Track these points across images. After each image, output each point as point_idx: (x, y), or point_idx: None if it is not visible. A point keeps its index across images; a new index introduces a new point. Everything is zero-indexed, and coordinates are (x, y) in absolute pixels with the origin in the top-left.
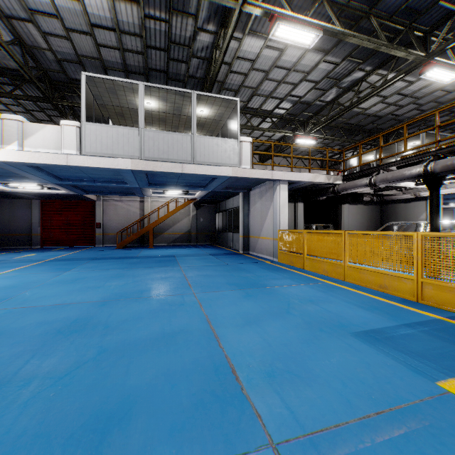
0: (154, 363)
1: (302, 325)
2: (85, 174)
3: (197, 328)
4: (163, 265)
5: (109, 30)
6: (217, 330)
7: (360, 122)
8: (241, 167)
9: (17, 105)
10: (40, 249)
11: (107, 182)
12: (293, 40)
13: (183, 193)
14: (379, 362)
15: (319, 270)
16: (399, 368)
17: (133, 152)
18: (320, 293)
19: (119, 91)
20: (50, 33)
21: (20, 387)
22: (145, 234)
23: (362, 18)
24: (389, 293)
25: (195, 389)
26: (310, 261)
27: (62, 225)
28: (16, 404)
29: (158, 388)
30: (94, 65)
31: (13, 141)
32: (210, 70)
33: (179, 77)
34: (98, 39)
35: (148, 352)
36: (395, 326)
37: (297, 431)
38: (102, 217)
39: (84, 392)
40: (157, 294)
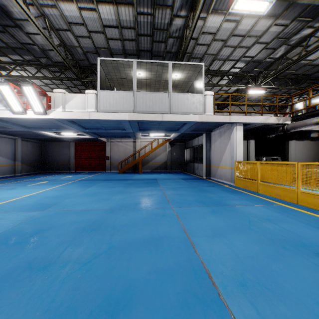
0: (147, 261)
1: (265, 241)
2: (100, 124)
3: (176, 235)
4: (149, 185)
5: (114, 27)
6: (193, 238)
7: (306, 72)
8: (205, 114)
9: (62, 84)
10: (74, 173)
11: (113, 129)
12: (250, 10)
13: (162, 135)
14: None
15: (272, 194)
16: None
17: (129, 108)
18: (277, 214)
19: (121, 67)
20: (80, 36)
21: (60, 267)
22: (136, 164)
23: None
24: None
25: (180, 288)
26: (263, 186)
27: (87, 158)
28: (57, 280)
29: (151, 283)
30: (105, 52)
31: (59, 106)
32: (181, 45)
33: (159, 54)
34: (107, 35)
35: (142, 251)
36: None
37: None
38: (110, 153)
39: (99, 278)
40: (146, 207)
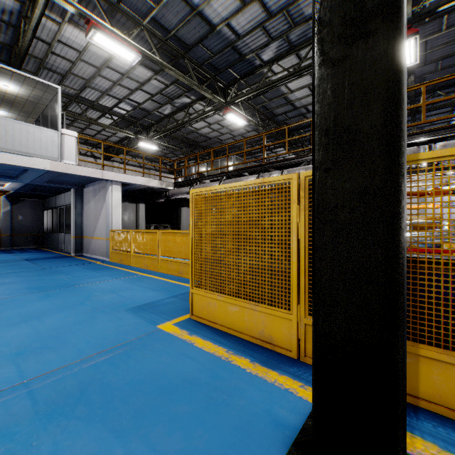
0: None
1: (87, 311)
2: None
3: None
4: None
5: None
6: None
7: (196, 139)
8: (63, 162)
9: None
10: None
11: None
12: (115, 51)
13: None
14: (130, 323)
15: (142, 265)
16: (141, 323)
17: None
18: (128, 284)
19: None
20: None
21: None
22: None
23: (179, 56)
24: (183, 276)
25: None
26: (135, 258)
27: None
28: None
29: None
30: None
31: None
32: (20, 40)
33: None
34: None
35: None
36: (165, 298)
37: (17, 382)
38: None
39: None
40: None
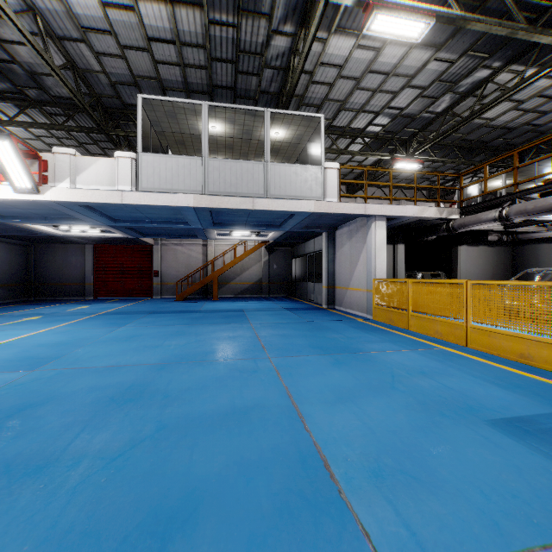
0: (224, 447)
1: (414, 406)
2: (142, 214)
3: (275, 403)
4: (230, 321)
5: (168, 43)
6: (301, 407)
7: (483, 137)
8: (325, 200)
9: (69, 138)
10: (93, 301)
11: (166, 222)
12: (395, 33)
13: (253, 235)
14: (535, 467)
15: (430, 332)
16: None
17: (195, 186)
18: (435, 363)
19: (180, 114)
20: (104, 53)
21: (67, 467)
22: (208, 284)
23: None
24: (535, 365)
25: (278, 488)
26: (417, 319)
27: (117, 273)
28: (63, 489)
29: (230, 482)
30: (152, 86)
31: (65, 178)
32: (286, 82)
33: (249, 94)
34: (156, 55)
35: (216, 432)
36: (551, 414)
37: None
38: (160, 264)
39: (140, 480)
40: (224, 357)
